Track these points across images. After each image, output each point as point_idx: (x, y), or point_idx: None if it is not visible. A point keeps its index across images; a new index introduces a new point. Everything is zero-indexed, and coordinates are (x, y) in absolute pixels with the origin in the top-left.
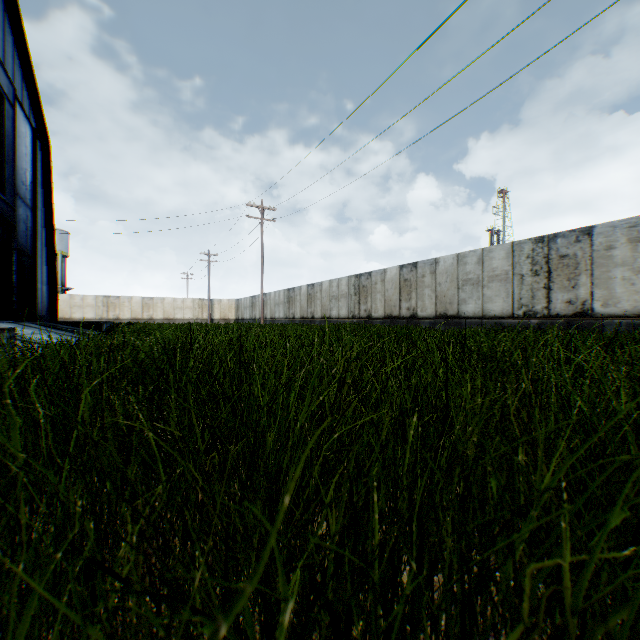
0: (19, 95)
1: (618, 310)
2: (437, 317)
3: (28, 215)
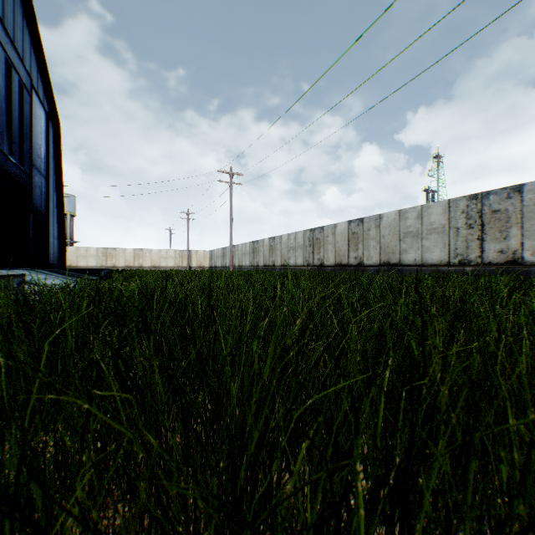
0: (35, 85)
1: None
2: (381, 265)
3: (42, 182)
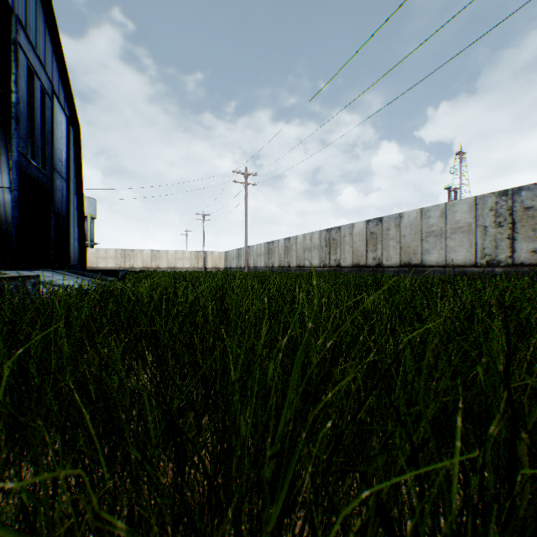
0: (56, 91)
1: None
2: (401, 266)
3: (63, 185)
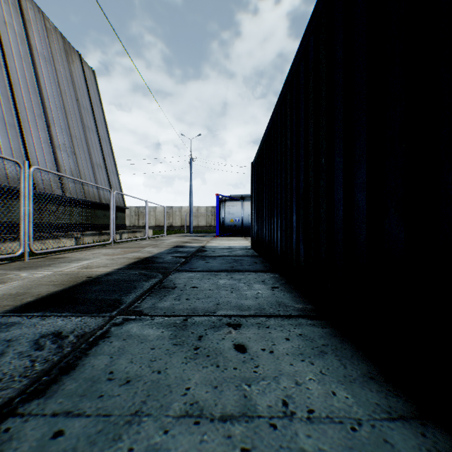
0: None
1: (152, 225)
2: None
3: None
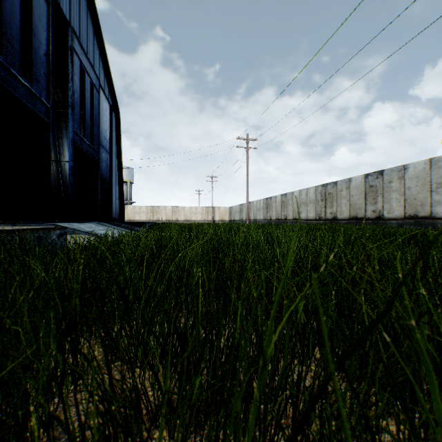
0: (102, 85)
1: None
2: (405, 218)
3: (107, 157)
